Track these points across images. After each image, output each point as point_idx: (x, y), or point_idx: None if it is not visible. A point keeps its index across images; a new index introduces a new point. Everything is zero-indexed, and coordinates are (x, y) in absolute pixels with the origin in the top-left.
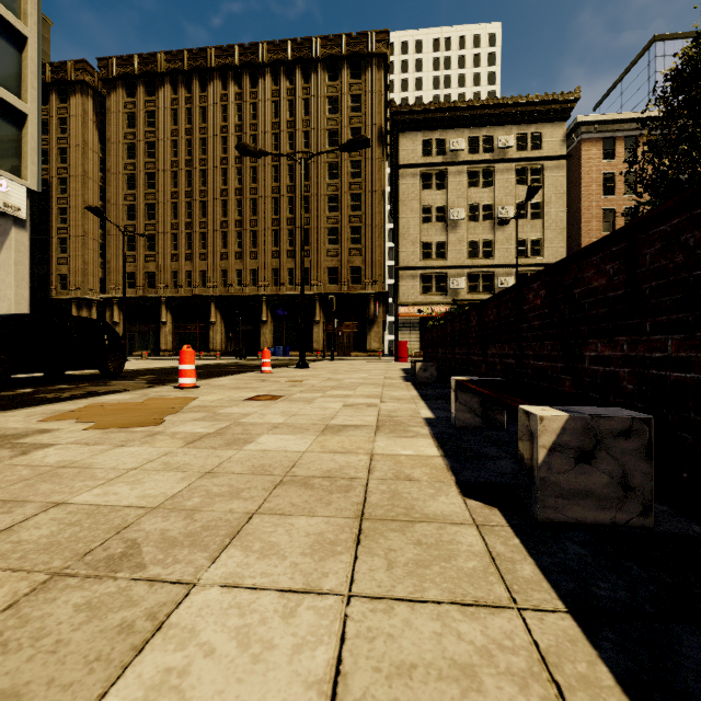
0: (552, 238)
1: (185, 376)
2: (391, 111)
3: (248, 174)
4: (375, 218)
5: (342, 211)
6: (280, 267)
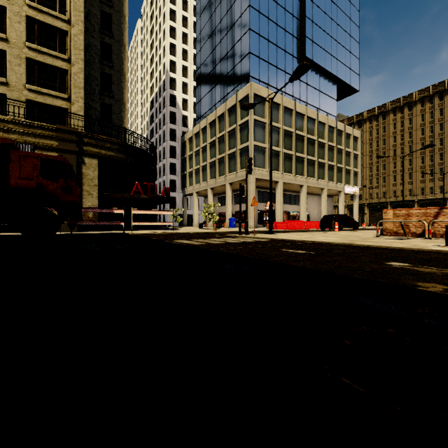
0: None
1: None
2: None
3: (406, 149)
4: None
5: None
6: (425, 187)
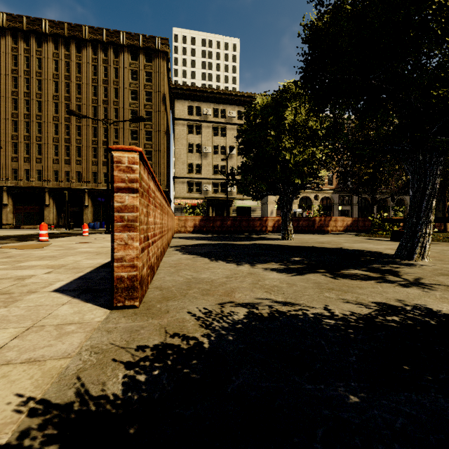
0: None
1: (43, 236)
2: (170, 86)
3: (74, 109)
4: (160, 147)
5: (140, 140)
6: (98, 171)
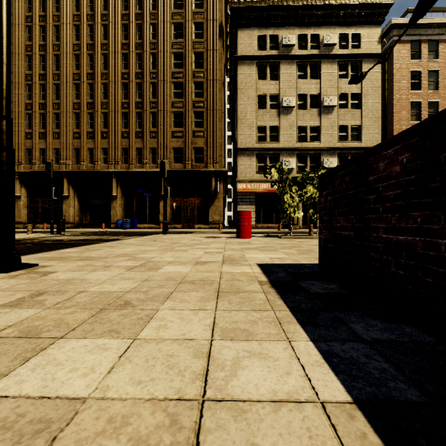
0: (369, 125)
1: None
2: (230, 5)
3: (99, 60)
4: (216, 104)
5: (186, 97)
6: (129, 147)
